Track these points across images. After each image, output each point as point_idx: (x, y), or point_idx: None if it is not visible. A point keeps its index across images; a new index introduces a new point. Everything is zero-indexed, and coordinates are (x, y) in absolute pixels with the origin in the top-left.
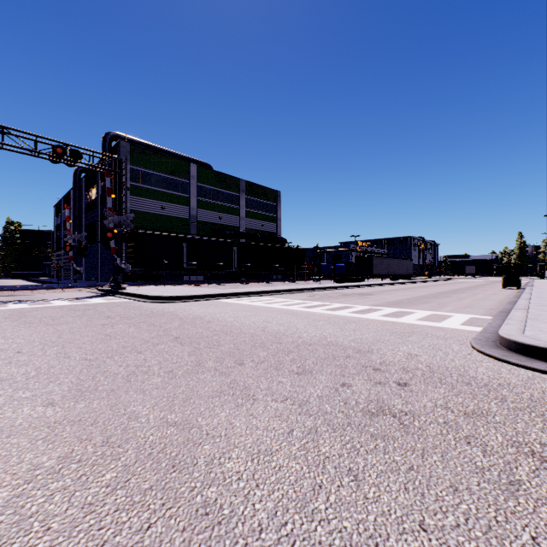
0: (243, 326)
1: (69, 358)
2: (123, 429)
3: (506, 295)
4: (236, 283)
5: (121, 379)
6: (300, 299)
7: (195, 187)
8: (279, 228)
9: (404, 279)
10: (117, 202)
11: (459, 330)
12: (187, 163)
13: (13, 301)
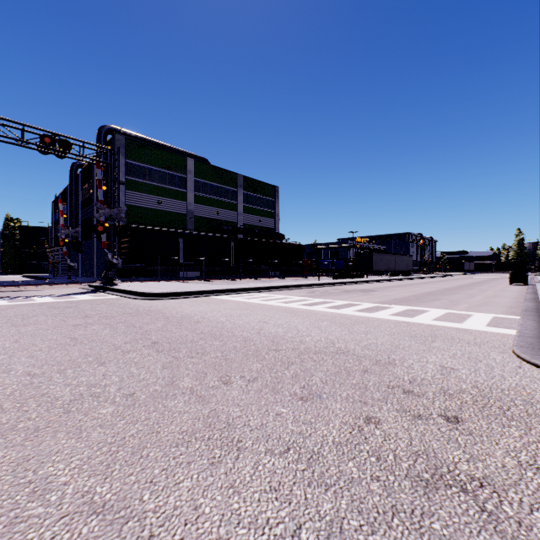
0: (235, 327)
1: (8, 372)
2: (9, 522)
3: (517, 291)
4: (233, 279)
5: (59, 407)
6: (299, 296)
7: (192, 182)
8: (277, 224)
9: (404, 275)
10: (109, 195)
11: (488, 333)
12: (184, 158)
13: None
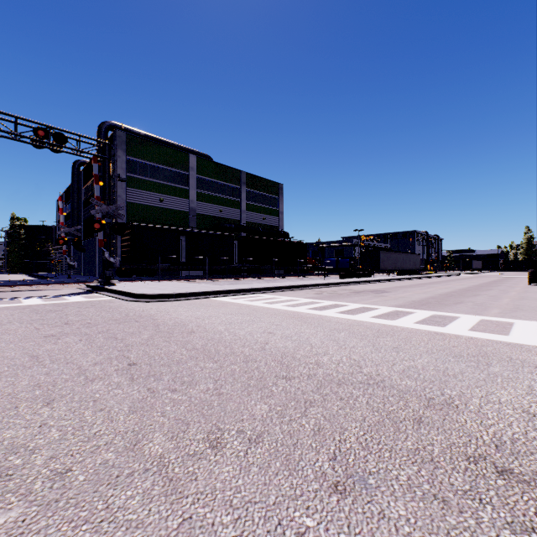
0: (235, 339)
1: None
2: None
3: None
4: (236, 278)
5: None
6: (307, 297)
7: (194, 179)
8: (281, 222)
9: (411, 274)
10: (107, 191)
11: None
12: (186, 154)
13: None
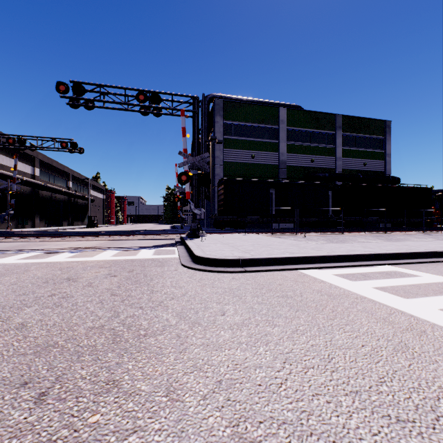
0: None
1: None
2: None
3: None
4: (332, 232)
5: None
6: None
7: (284, 131)
8: (387, 166)
9: None
10: (195, 145)
11: None
12: (276, 108)
13: (86, 247)
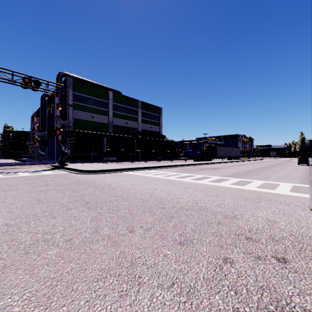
0: (137, 192)
1: None
2: None
3: (303, 169)
4: (135, 161)
5: (22, 250)
6: (175, 172)
7: (111, 105)
8: (161, 129)
9: (235, 159)
10: (63, 113)
11: (292, 196)
12: (107, 91)
13: None
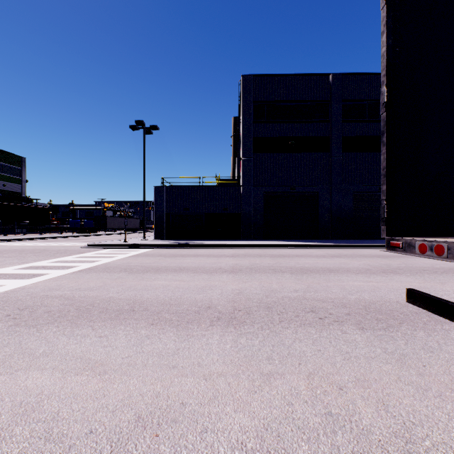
0: None
1: None
2: None
3: None
4: None
5: None
6: (35, 242)
7: None
8: (24, 189)
9: (133, 231)
10: None
11: None
12: None
13: None
